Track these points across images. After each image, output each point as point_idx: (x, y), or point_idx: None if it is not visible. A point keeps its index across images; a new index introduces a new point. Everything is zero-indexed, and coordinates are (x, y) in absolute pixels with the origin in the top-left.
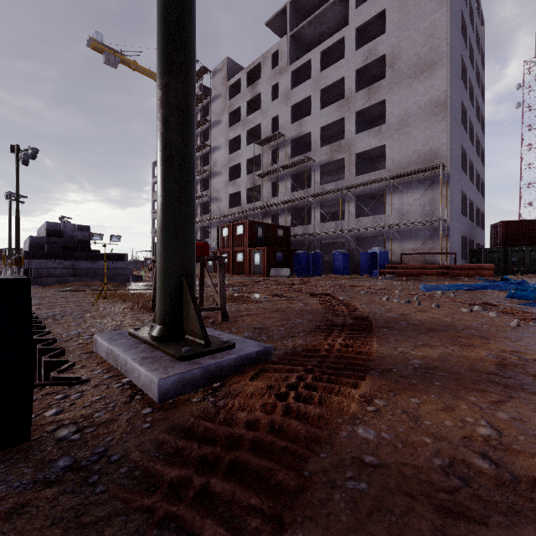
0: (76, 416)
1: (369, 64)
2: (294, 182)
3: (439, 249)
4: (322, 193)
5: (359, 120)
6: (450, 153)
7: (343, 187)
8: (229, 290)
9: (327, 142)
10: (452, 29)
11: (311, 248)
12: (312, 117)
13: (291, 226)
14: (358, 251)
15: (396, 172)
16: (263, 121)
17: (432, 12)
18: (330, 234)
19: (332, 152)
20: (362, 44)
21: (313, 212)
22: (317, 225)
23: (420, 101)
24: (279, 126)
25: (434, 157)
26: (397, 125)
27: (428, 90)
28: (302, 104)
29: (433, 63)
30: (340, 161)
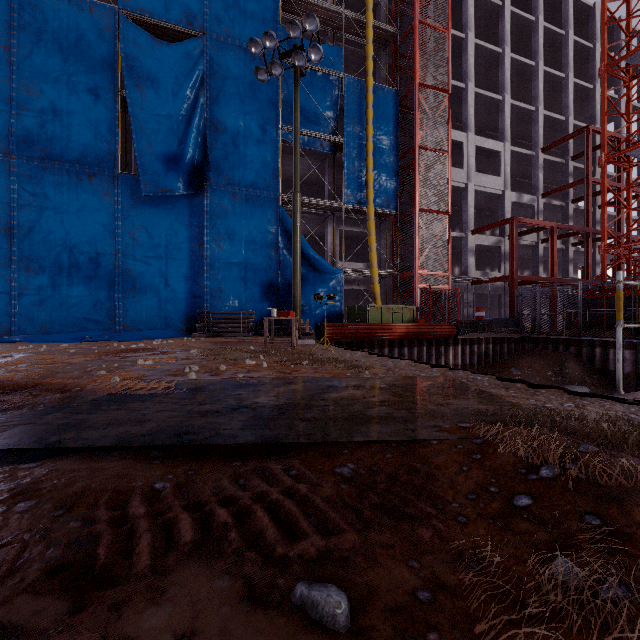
0: None
1: None
2: None
3: None
4: None
5: None
6: None
7: None
8: (128, 369)
9: None
10: None
11: None
12: None
13: None
14: None
15: None
16: None
17: None
18: None
19: None
20: None
21: None
22: None
23: None
24: None
25: None
26: None
27: None
28: None
29: None
30: None
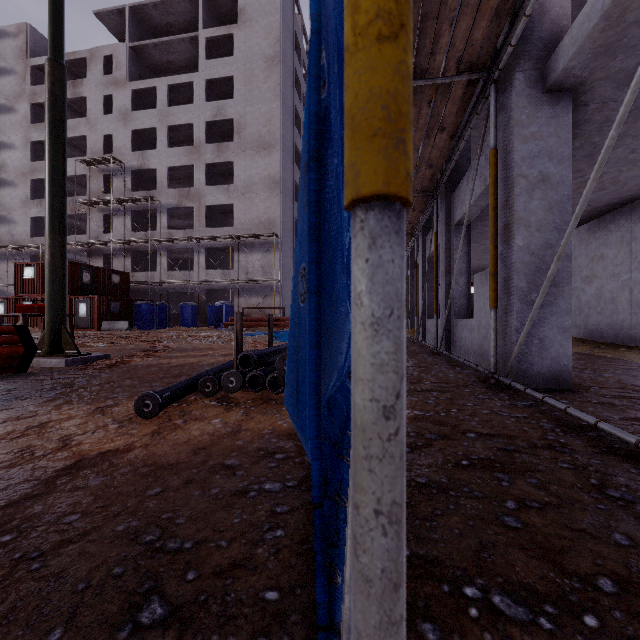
0: (35, 370)
1: (219, 121)
2: (135, 220)
3: (275, 305)
4: (169, 239)
5: (210, 171)
6: (283, 225)
7: (192, 237)
8: None
9: (177, 182)
10: (285, 122)
11: (157, 298)
12: (158, 153)
13: (132, 271)
14: (208, 303)
15: (242, 232)
16: (90, 135)
17: (270, 101)
18: (179, 285)
19: (181, 198)
20: (213, 96)
21: (159, 258)
22: (164, 273)
23: (262, 174)
24: (114, 148)
25: (271, 225)
26: (243, 189)
27: (267, 166)
28: (146, 132)
29: (271, 145)
30: (190, 208)
